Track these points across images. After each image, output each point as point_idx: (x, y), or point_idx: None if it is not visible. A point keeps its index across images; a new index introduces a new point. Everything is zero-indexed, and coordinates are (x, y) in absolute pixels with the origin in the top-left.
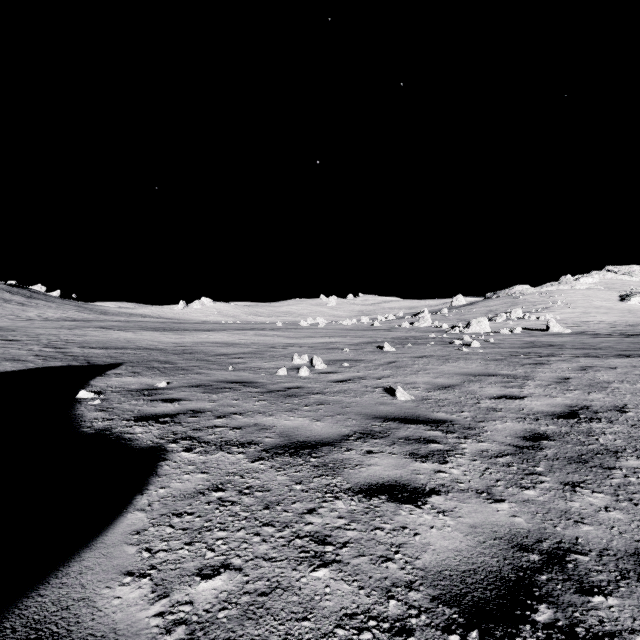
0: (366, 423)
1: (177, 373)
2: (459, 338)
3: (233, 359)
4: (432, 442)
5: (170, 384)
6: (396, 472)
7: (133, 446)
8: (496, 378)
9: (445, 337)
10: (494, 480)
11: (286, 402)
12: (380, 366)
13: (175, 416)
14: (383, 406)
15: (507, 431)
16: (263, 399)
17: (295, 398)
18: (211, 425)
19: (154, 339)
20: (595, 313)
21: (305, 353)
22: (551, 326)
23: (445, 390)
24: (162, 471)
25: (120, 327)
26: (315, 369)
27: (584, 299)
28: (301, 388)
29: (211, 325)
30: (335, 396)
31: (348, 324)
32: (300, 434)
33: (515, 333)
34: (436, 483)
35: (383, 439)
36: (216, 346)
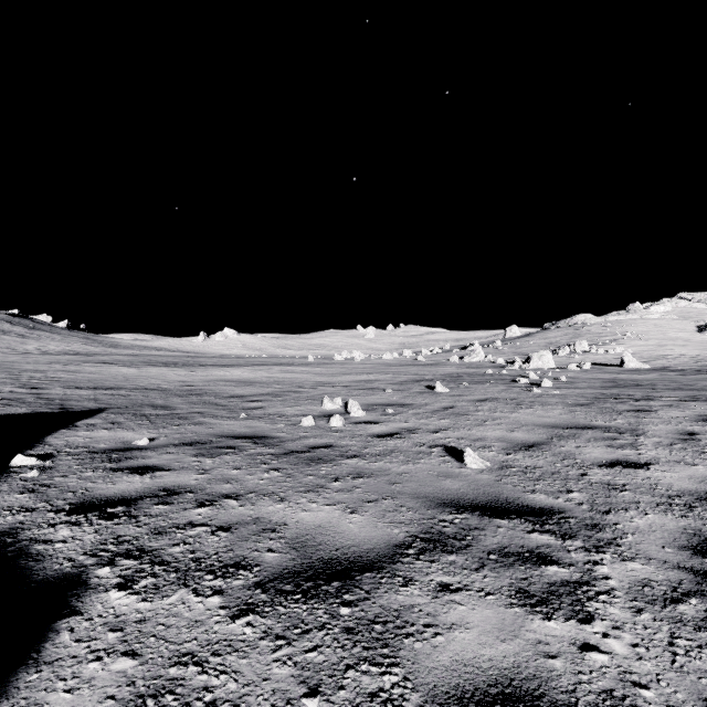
0: (429, 516)
1: (170, 423)
2: (522, 375)
3: (249, 402)
4: (546, 561)
5: (155, 441)
6: (505, 650)
7: (33, 574)
8: (594, 432)
9: (505, 374)
10: (706, 676)
11: (308, 473)
12: (434, 413)
13: (135, 502)
14: (449, 480)
15: (658, 533)
16: (276, 467)
17: (322, 465)
18: (184, 522)
19: (159, 376)
20: (672, 346)
21: (338, 395)
22: (626, 361)
23: (530, 451)
24: (51, 650)
25: (125, 362)
26: (350, 417)
27: (657, 330)
28: (331, 447)
29: (232, 359)
30: (378, 461)
31: (388, 358)
32: (325, 542)
33: (584, 369)
34: (594, 688)
35: (463, 554)
36: (231, 385)
